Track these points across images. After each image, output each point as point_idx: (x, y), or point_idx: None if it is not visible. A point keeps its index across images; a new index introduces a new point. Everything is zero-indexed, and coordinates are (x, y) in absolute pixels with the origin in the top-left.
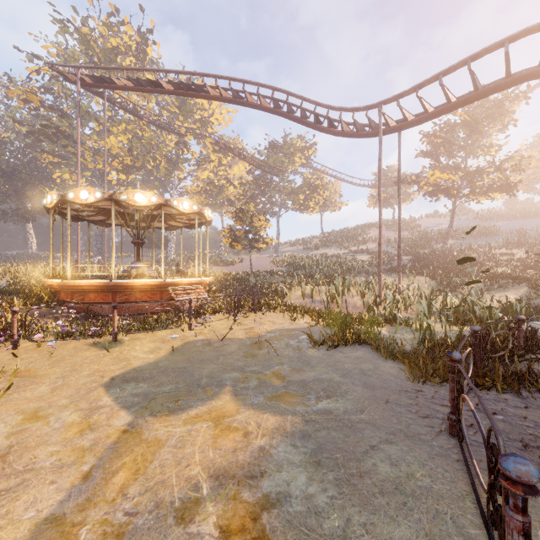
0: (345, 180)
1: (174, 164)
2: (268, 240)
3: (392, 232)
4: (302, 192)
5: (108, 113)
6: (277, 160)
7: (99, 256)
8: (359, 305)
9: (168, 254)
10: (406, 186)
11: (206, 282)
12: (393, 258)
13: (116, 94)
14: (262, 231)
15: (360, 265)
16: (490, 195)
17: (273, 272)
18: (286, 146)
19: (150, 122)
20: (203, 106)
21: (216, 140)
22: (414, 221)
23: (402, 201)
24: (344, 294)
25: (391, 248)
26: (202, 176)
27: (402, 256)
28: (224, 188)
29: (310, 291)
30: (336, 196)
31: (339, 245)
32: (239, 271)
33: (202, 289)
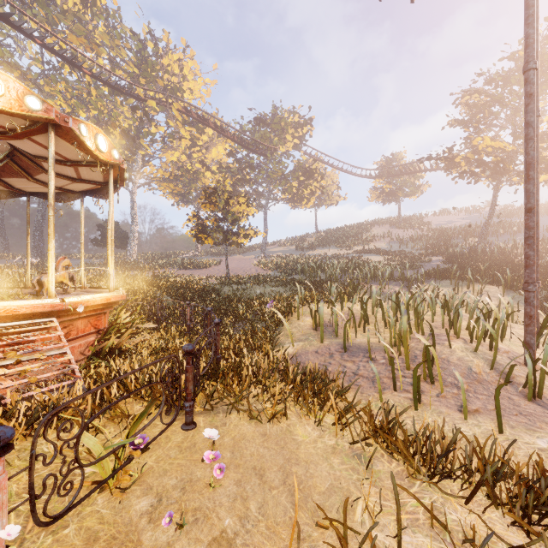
0: (344, 170)
1: (132, 139)
2: (251, 233)
3: (399, 230)
4: (295, 178)
5: (40, 66)
6: (264, 138)
7: (37, 256)
8: (483, 372)
9: (128, 254)
10: (415, 176)
11: (96, 304)
12: (418, 259)
13: (50, 41)
14: (243, 219)
15: (379, 268)
16: (542, 176)
17: (259, 278)
18: (275, 119)
19: (94, 76)
20: (173, 71)
21: (186, 108)
22: (421, 218)
23: (409, 194)
24: (417, 332)
25: (405, 247)
26: (171, 157)
27: (428, 257)
28: (199, 174)
29: (335, 321)
30: (333, 188)
31: (339, 245)
32: (213, 276)
33: (59, 330)
